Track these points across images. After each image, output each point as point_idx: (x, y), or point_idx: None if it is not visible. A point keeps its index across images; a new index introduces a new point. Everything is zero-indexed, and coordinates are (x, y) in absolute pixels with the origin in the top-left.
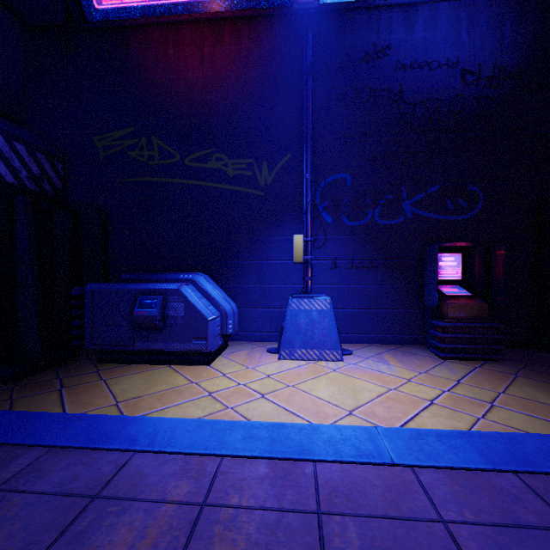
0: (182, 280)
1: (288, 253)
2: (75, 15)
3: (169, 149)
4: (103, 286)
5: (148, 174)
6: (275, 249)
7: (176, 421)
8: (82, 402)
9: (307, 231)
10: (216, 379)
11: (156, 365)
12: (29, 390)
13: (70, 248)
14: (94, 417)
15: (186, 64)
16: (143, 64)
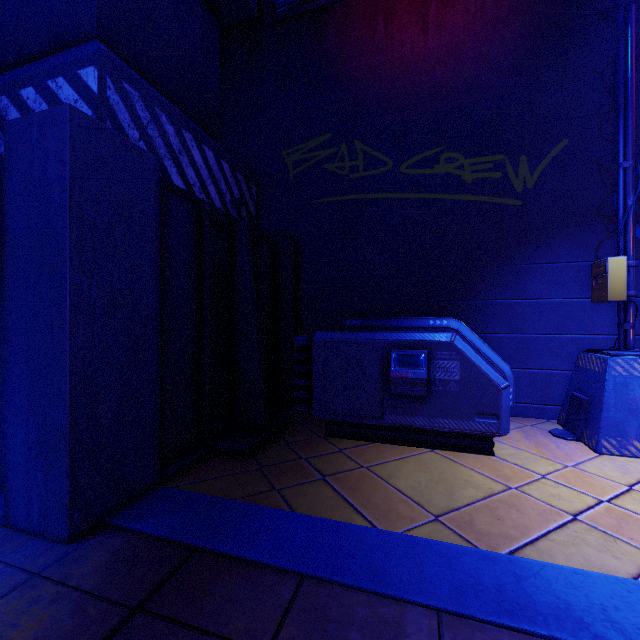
0: (434, 328)
1: (563, 287)
2: (263, 6)
3: (378, 155)
4: (337, 335)
5: (349, 191)
6: (540, 282)
7: (603, 581)
8: (379, 508)
9: (626, 251)
10: (542, 484)
11: (412, 447)
12: (284, 475)
13: (268, 288)
14: (436, 545)
15: (401, 39)
16: (344, 51)
